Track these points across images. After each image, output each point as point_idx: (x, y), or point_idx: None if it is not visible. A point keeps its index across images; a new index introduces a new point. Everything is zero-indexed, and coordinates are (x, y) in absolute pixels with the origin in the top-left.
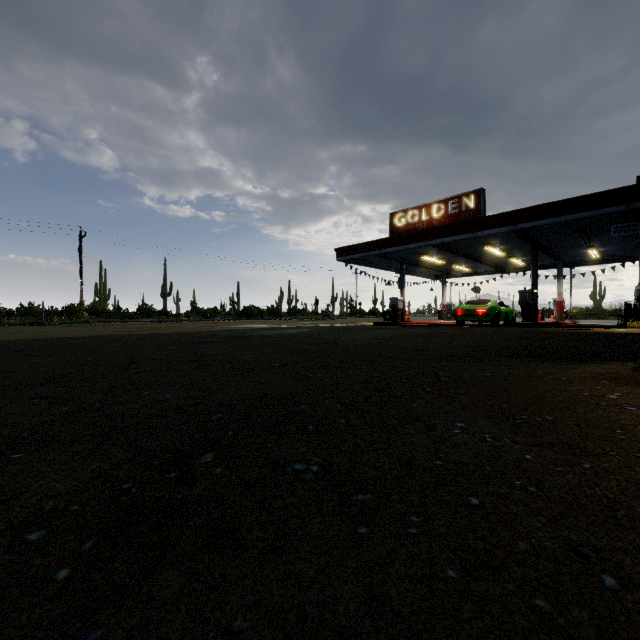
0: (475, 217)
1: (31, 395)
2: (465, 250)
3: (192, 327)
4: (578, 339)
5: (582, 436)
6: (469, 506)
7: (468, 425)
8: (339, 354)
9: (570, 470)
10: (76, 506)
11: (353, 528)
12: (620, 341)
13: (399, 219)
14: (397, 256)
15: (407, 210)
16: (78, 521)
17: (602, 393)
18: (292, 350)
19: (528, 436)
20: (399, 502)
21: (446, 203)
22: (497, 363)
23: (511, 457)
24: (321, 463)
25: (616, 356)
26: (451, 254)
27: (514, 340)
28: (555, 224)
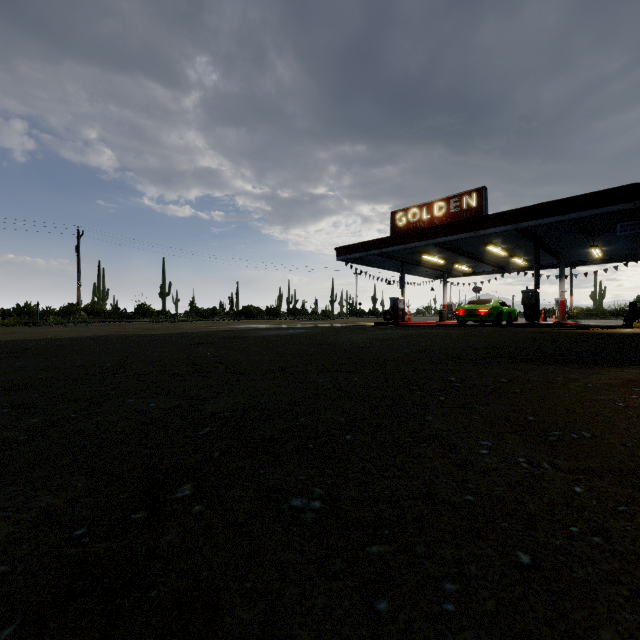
0: (477, 216)
1: (3, 403)
2: (467, 249)
3: (190, 327)
4: (588, 340)
5: (635, 460)
6: (519, 566)
7: (495, 444)
8: (340, 356)
9: (638, 511)
10: (5, 566)
11: (369, 601)
12: (635, 342)
13: (400, 218)
14: (398, 255)
15: (408, 209)
16: (3, 590)
17: (639, 403)
18: (291, 352)
19: (569, 459)
20: (426, 558)
21: (447, 202)
22: (510, 367)
23: (557, 490)
24: (324, 497)
25: (637, 359)
26: (452, 253)
27: (521, 341)
28: (559, 223)
